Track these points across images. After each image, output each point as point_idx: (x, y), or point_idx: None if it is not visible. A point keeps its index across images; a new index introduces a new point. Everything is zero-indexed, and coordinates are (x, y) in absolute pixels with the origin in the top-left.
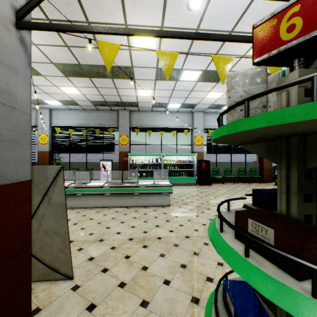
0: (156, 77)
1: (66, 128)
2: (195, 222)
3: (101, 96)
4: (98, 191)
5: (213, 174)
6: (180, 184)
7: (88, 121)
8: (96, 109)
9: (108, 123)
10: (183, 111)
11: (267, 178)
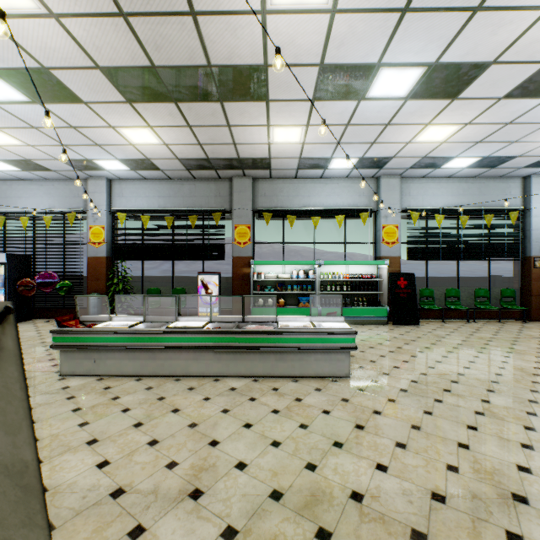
0: (315, 91)
1: (137, 214)
2: (435, 434)
3: (200, 148)
4: (193, 342)
5: (420, 301)
6: (353, 321)
7: (176, 200)
8: (191, 177)
9: (213, 203)
10: (357, 176)
11: (539, 311)
